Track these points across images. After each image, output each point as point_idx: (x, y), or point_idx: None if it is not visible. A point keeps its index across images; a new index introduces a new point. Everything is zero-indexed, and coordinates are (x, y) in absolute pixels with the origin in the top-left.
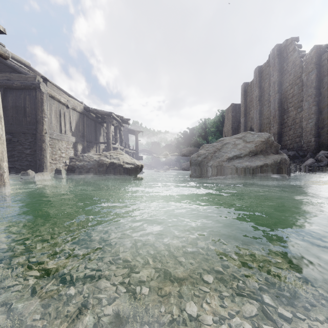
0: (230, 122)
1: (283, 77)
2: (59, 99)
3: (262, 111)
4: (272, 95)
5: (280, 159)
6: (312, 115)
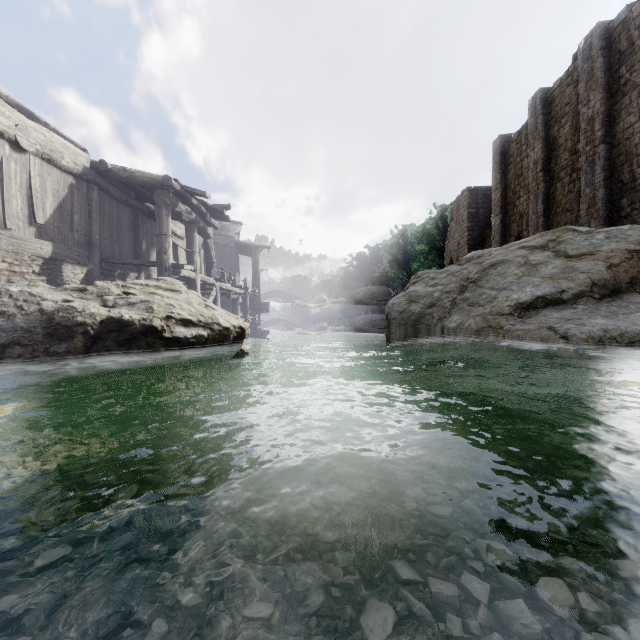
0: (463, 229)
1: (617, 102)
2: None
3: (552, 196)
4: (585, 152)
5: None
6: None
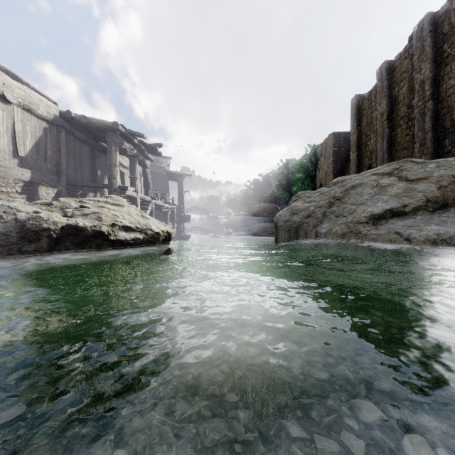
0: (330, 162)
1: (441, 70)
2: None
3: (394, 138)
4: (418, 106)
5: None
6: None
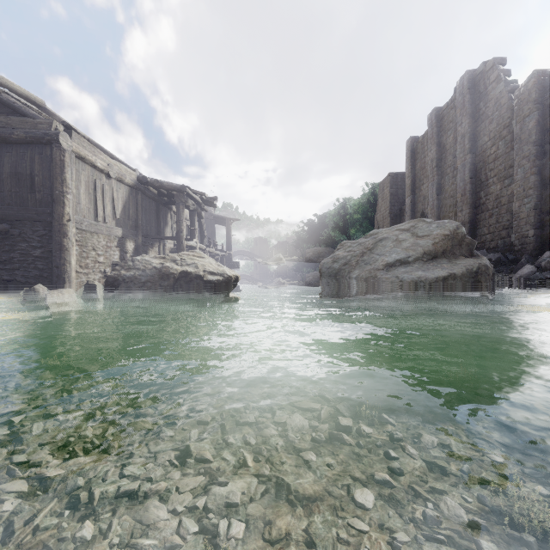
0: (387, 204)
1: (478, 126)
2: (93, 161)
3: (442, 186)
4: (459, 157)
5: (477, 266)
6: (530, 190)
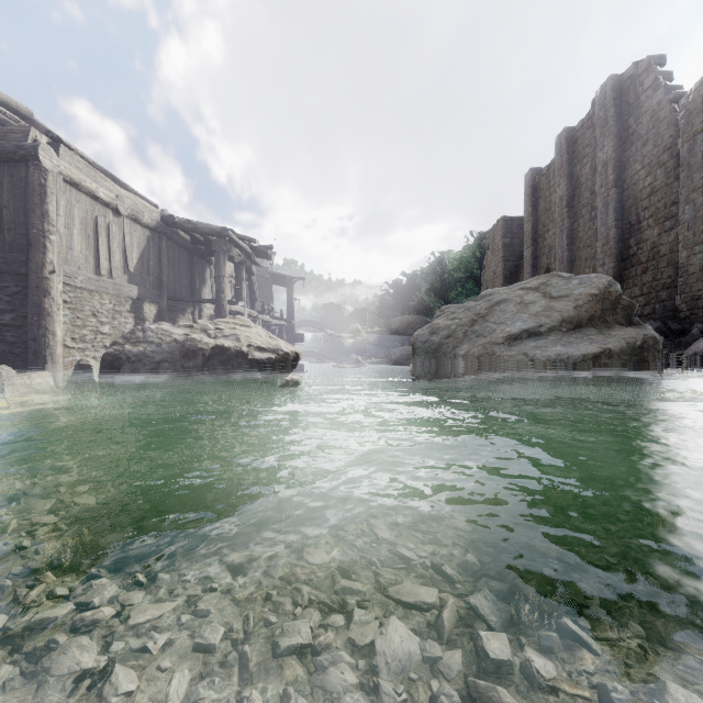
0: (499, 259)
1: (626, 149)
2: (92, 190)
3: (576, 232)
4: (600, 193)
5: (642, 339)
6: (702, 234)
